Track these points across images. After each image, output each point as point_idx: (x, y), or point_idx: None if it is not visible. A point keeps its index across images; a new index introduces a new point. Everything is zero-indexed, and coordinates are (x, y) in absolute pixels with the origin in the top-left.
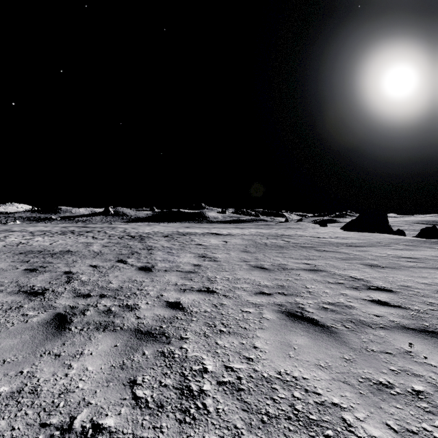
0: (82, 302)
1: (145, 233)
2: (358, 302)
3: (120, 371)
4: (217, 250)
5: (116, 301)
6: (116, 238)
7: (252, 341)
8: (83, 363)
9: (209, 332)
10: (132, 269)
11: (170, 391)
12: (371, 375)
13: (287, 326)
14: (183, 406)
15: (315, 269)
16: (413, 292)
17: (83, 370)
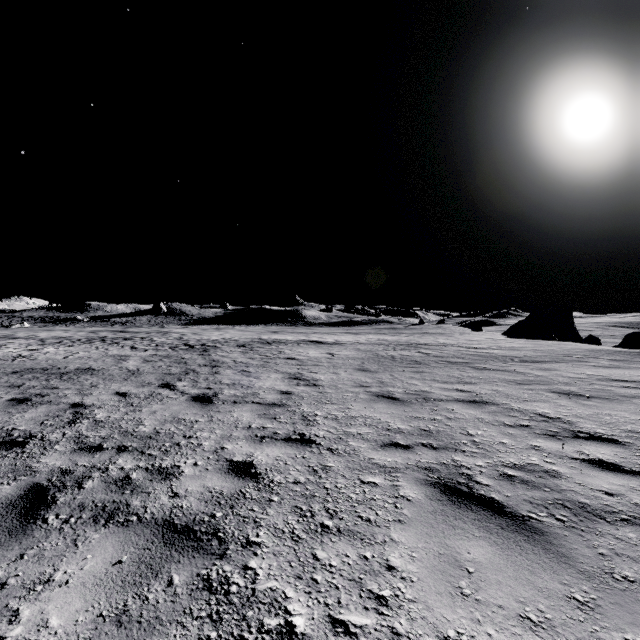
0: (84, 461)
1: (211, 340)
2: (566, 463)
3: (114, 630)
4: (318, 368)
5: (143, 459)
6: (166, 348)
7: (383, 553)
8: (43, 608)
9: (302, 530)
10: (181, 399)
11: None
12: None
13: (446, 517)
14: None
15: (478, 400)
16: None
17: (37, 627)
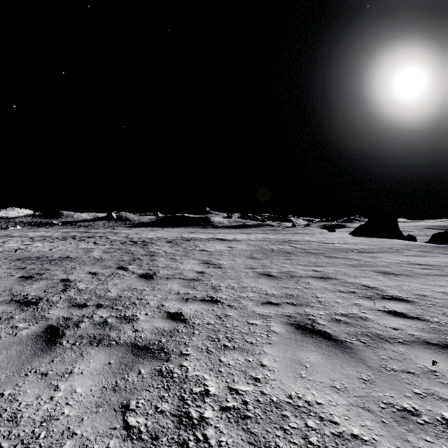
0: (77, 312)
1: (148, 238)
2: (373, 313)
3: (112, 393)
4: (222, 257)
5: (113, 312)
6: (118, 244)
7: (259, 358)
8: (71, 384)
9: (212, 348)
10: (132, 276)
11: (167, 419)
12: (393, 399)
13: (297, 341)
14: (181, 437)
15: (325, 276)
16: (431, 302)
17: (70, 392)
